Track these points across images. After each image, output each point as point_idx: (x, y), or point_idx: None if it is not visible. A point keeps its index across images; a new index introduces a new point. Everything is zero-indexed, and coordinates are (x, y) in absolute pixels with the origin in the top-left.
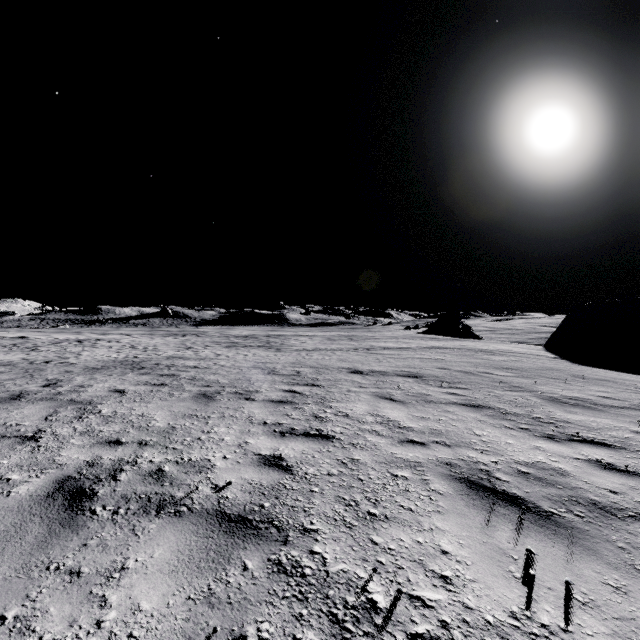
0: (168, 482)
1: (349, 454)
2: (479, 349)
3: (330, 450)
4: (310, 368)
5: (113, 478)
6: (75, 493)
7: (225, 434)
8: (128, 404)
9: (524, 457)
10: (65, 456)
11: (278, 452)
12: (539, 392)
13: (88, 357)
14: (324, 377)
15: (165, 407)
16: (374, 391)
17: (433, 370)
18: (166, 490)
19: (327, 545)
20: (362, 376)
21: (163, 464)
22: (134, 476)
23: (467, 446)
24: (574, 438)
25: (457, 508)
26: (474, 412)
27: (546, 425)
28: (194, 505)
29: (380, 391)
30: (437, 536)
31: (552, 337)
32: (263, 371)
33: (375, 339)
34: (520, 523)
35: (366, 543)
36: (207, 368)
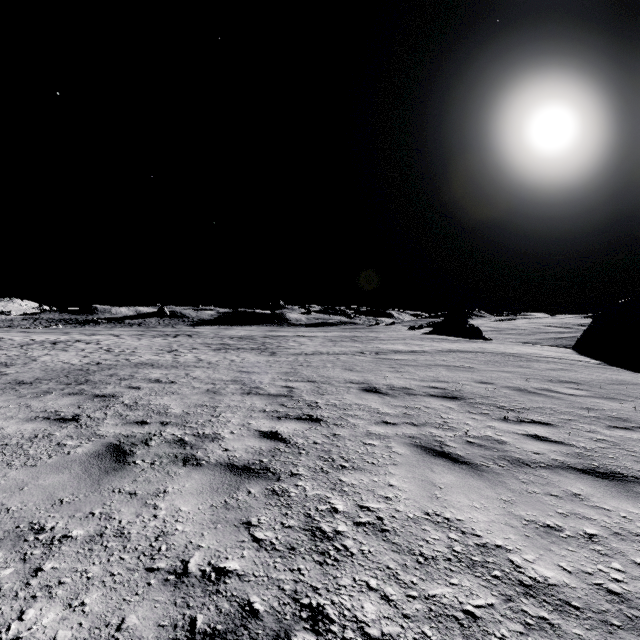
0: None
1: None
2: (505, 353)
3: None
4: (307, 382)
5: None
6: None
7: None
8: None
9: None
10: None
11: None
12: None
13: (39, 364)
14: (327, 400)
15: (4, 493)
16: (410, 434)
17: (473, 385)
18: None
19: None
20: (381, 397)
21: None
22: None
23: None
24: None
25: None
26: (628, 498)
27: None
28: None
29: (420, 433)
30: None
31: (582, 338)
32: (243, 388)
33: (381, 340)
34: None
35: None
36: (170, 382)
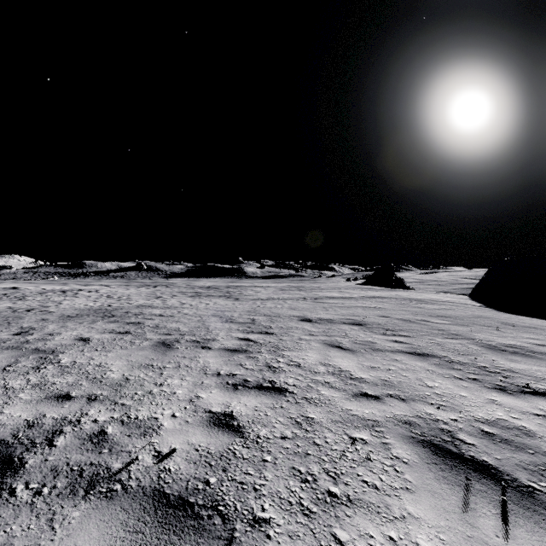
0: (107, 448)
1: (303, 411)
2: (413, 298)
3: (283, 406)
4: (264, 316)
5: (49, 443)
6: (1, 464)
7: (177, 387)
8: (89, 353)
9: (483, 413)
10: (7, 414)
11: (229, 409)
12: (477, 340)
13: (67, 306)
14: (277, 325)
15: (124, 356)
16: (323, 339)
17: (375, 318)
18: (103, 459)
19: (281, 545)
20: (311, 324)
21: (107, 424)
22: (72, 440)
23: (422, 400)
24: (525, 390)
25: (427, 483)
26: (421, 361)
27: (493, 375)
28: (130, 481)
29: (329, 339)
30: (412, 528)
31: (476, 288)
32: (221, 319)
33: (321, 289)
34: (502, 504)
35: (328, 542)
36: (171, 316)
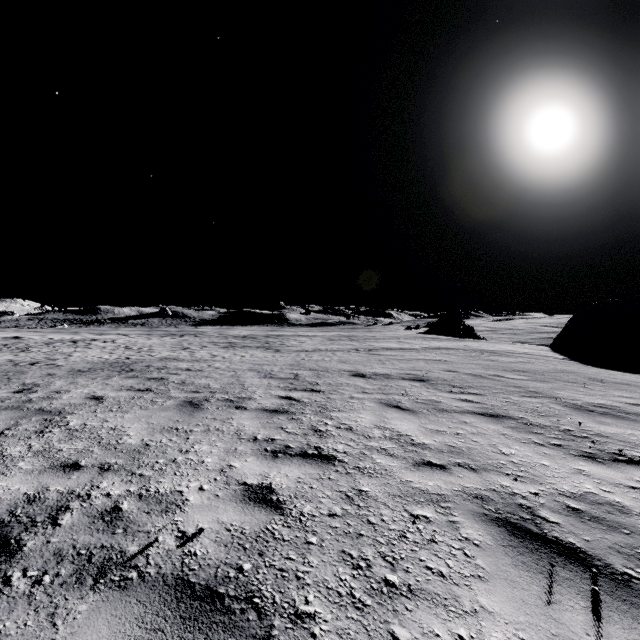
0: (122, 528)
1: (355, 483)
2: (484, 350)
3: (331, 477)
4: (309, 371)
5: (52, 521)
6: None
7: (206, 454)
8: (102, 414)
9: (568, 486)
10: (3, 487)
11: (268, 480)
12: (560, 398)
13: (78, 358)
14: (324, 381)
15: (143, 418)
16: (379, 397)
17: (440, 373)
18: (116, 541)
19: None
20: (365, 380)
21: (122, 499)
22: (80, 518)
23: (496, 470)
24: (618, 457)
25: (503, 570)
26: (494, 423)
27: (580, 440)
28: (148, 568)
29: (386, 397)
30: (485, 625)
31: (558, 337)
32: (259, 374)
33: (376, 339)
34: (592, 595)
35: None
36: (200, 371)
